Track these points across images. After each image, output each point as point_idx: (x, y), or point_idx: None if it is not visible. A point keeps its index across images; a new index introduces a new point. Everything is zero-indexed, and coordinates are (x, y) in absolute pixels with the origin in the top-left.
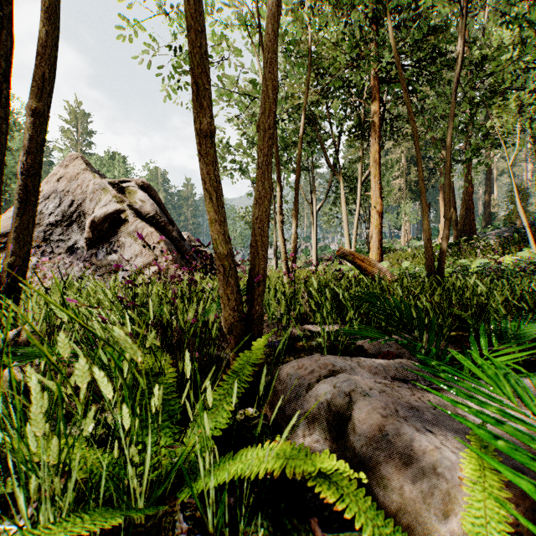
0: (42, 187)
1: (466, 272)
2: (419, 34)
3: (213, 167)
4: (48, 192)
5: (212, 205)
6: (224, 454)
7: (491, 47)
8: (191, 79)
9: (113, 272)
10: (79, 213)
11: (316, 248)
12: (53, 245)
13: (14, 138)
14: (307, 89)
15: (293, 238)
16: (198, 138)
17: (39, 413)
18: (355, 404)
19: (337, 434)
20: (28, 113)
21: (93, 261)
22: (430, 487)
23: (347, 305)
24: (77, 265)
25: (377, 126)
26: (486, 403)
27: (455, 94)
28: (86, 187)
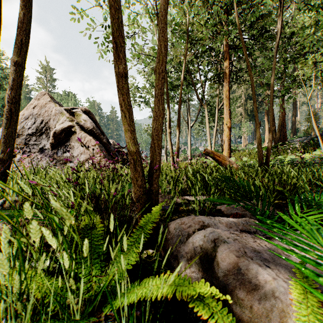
0: (24, 112)
1: (282, 164)
2: (254, 18)
3: (127, 96)
4: (27, 115)
5: (126, 120)
6: (134, 280)
7: (297, 27)
8: (113, 40)
9: (67, 164)
10: (46, 127)
11: (190, 149)
12: (30, 147)
13: (8, 83)
14: (185, 52)
15: (177, 143)
16: (117, 78)
17: (4, 259)
18: (218, 248)
19: (206, 267)
20: (11, 64)
21: (55, 157)
22: (270, 305)
23: (211, 184)
24: (45, 159)
25: (227, 75)
26: (309, 250)
27: (276, 54)
28: (51, 112)
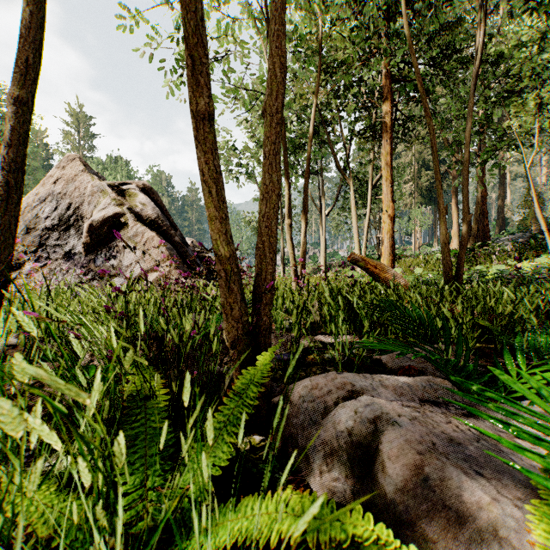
0: (38, 189)
1: (482, 279)
2: (436, 26)
3: (213, 156)
4: (44, 194)
5: (212, 200)
6: (225, 496)
7: (508, 44)
8: (188, 53)
9: (112, 279)
10: (76, 216)
11: (324, 254)
12: (49, 251)
13: None
14: (317, 85)
15: (302, 242)
16: (196, 122)
17: None
18: (383, 436)
19: (360, 469)
20: (9, 101)
21: (91, 267)
22: None
23: (362, 314)
24: (74, 271)
25: (388, 127)
26: None
27: (474, 89)
28: (84, 189)
